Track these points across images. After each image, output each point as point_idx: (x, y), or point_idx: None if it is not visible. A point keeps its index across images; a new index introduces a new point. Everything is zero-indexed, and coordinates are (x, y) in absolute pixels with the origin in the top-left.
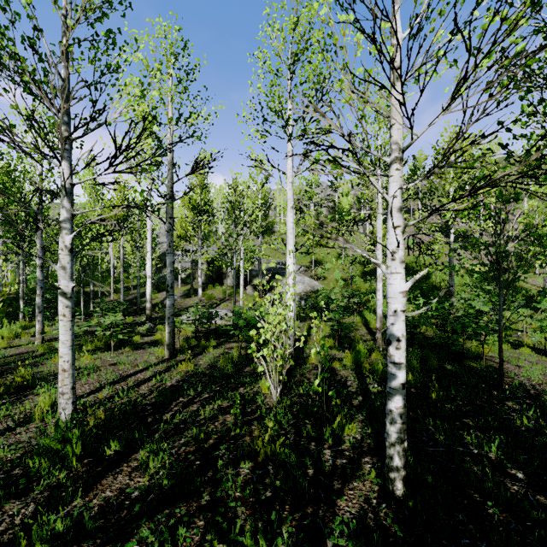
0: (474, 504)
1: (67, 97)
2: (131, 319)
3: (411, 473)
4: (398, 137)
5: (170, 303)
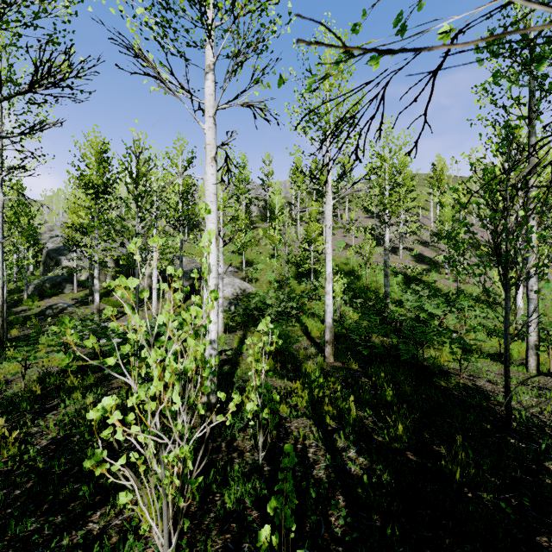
0: None
1: None
2: None
3: None
4: None
5: None
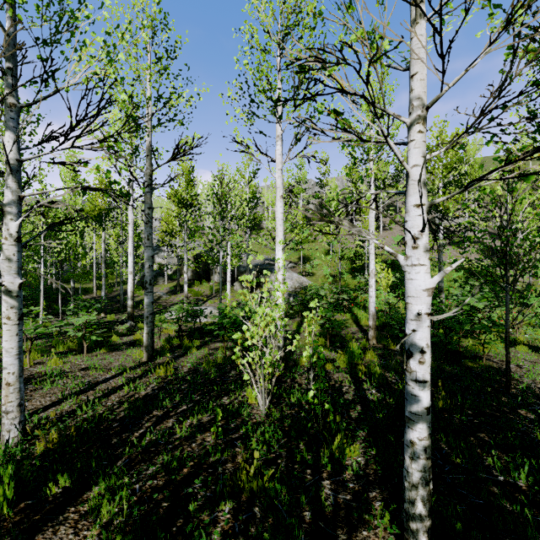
0: None
1: (13, 56)
2: (112, 317)
3: (433, 515)
4: (421, 90)
5: (149, 301)
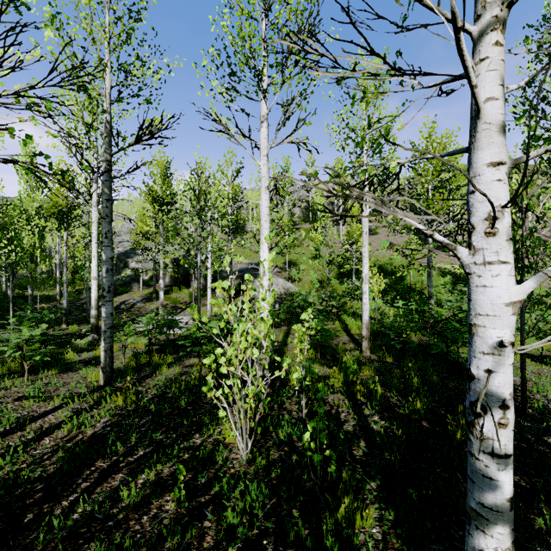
0: None
1: None
2: (75, 328)
3: None
4: None
5: (107, 312)
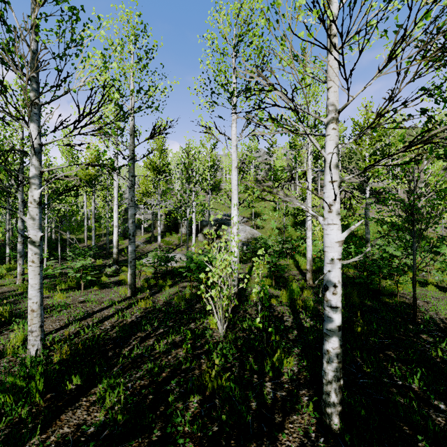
0: (405, 437)
1: (36, 67)
2: (101, 262)
3: (345, 405)
4: (335, 99)
5: (132, 249)
